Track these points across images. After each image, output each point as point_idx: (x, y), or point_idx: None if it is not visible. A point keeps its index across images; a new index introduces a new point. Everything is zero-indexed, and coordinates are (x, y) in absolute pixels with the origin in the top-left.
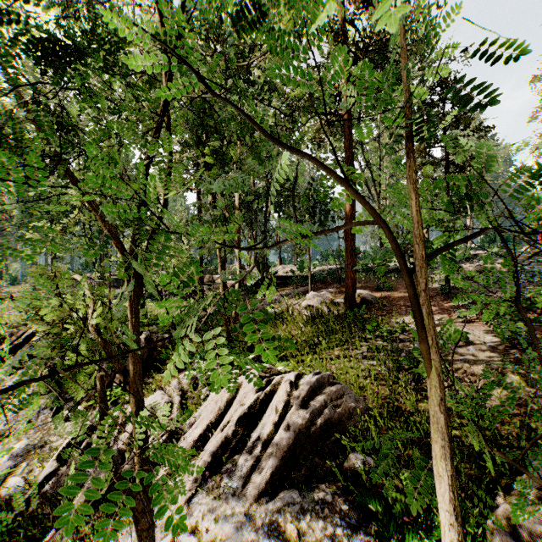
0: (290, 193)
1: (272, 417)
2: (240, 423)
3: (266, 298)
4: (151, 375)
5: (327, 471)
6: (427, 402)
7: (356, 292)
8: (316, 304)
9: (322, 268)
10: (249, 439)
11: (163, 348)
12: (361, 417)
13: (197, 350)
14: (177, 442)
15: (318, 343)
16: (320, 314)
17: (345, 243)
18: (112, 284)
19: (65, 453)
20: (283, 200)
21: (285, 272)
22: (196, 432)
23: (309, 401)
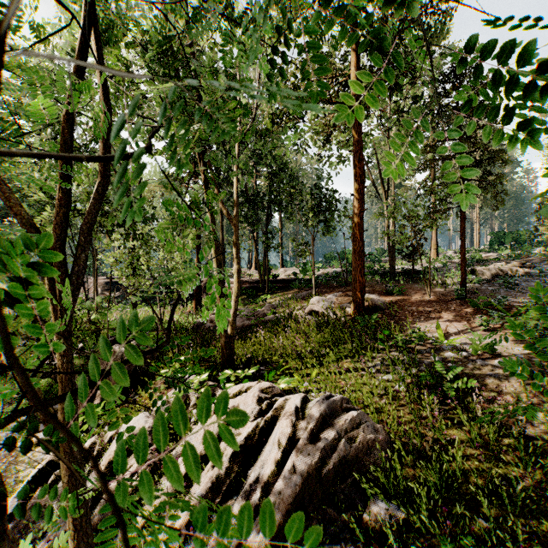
0: (293, 190)
1: (273, 453)
2: (235, 457)
3: (267, 303)
4: (137, 391)
5: (342, 524)
6: (456, 429)
7: (364, 297)
8: (321, 310)
9: (326, 270)
10: (246, 479)
11: (152, 360)
12: (382, 451)
13: (190, 362)
14: (160, 478)
15: (324, 354)
16: (326, 321)
17: (353, 244)
18: (107, 287)
19: (31, 488)
20: (285, 198)
21: (287, 275)
22: (182, 467)
23: (319, 433)
